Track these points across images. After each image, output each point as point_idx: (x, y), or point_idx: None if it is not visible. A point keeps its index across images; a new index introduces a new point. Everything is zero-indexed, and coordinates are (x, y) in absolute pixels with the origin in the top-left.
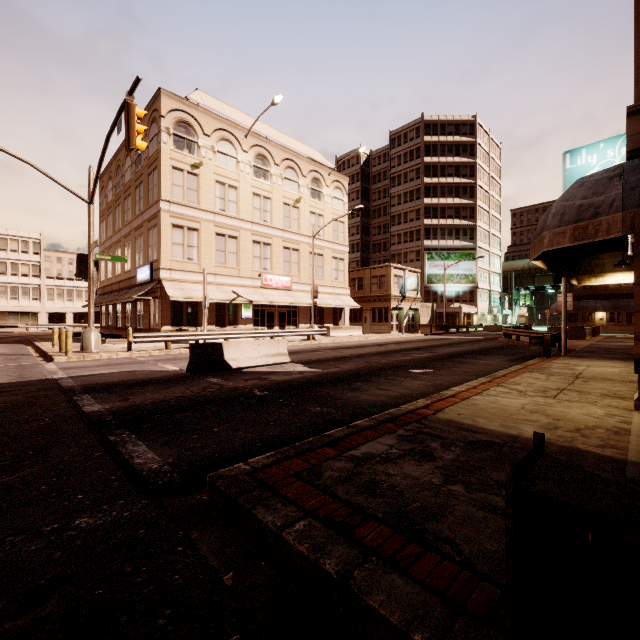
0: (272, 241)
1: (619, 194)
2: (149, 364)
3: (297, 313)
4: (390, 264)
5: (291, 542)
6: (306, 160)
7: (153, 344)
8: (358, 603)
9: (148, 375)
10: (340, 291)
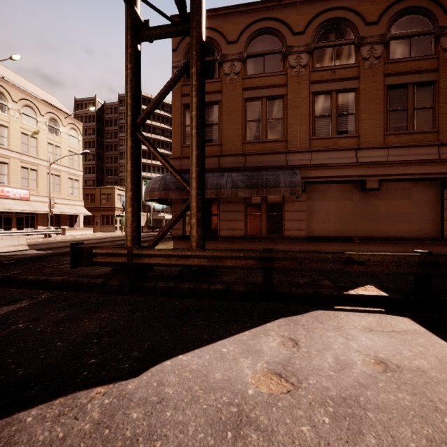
0: (9, 161)
1: (159, 186)
2: None
3: (35, 218)
4: (115, 187)
5: (30, 279)
6: (44, 103)
7: None
8: (48, 282)
9: None
10: (75, 203)
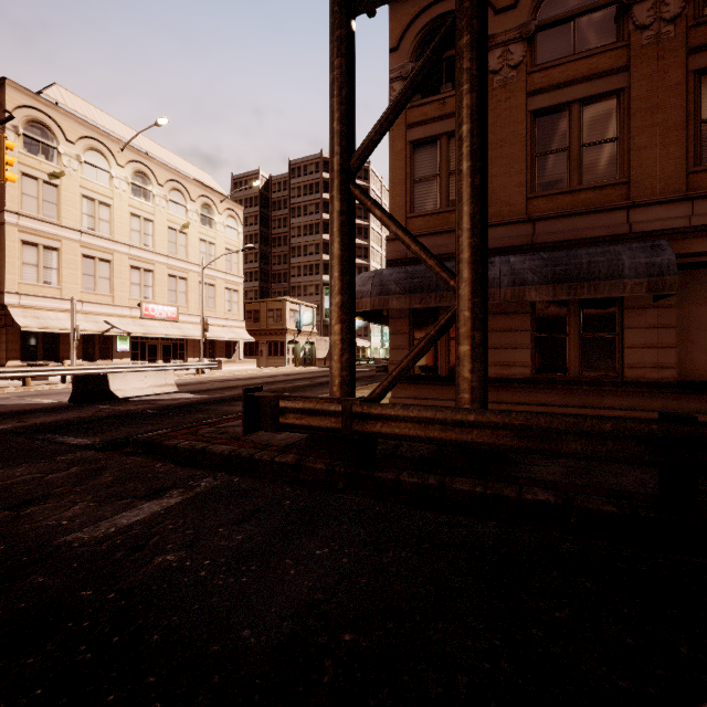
0: (155, 267)
1: (370, 288)
2: (14, 399)
3: (185, 346)
4: (286, 298)
5: (182, 446)
6: (195, 184)
7: None
8: (209, 454)
9: (25, 407)
10: (234, 324)
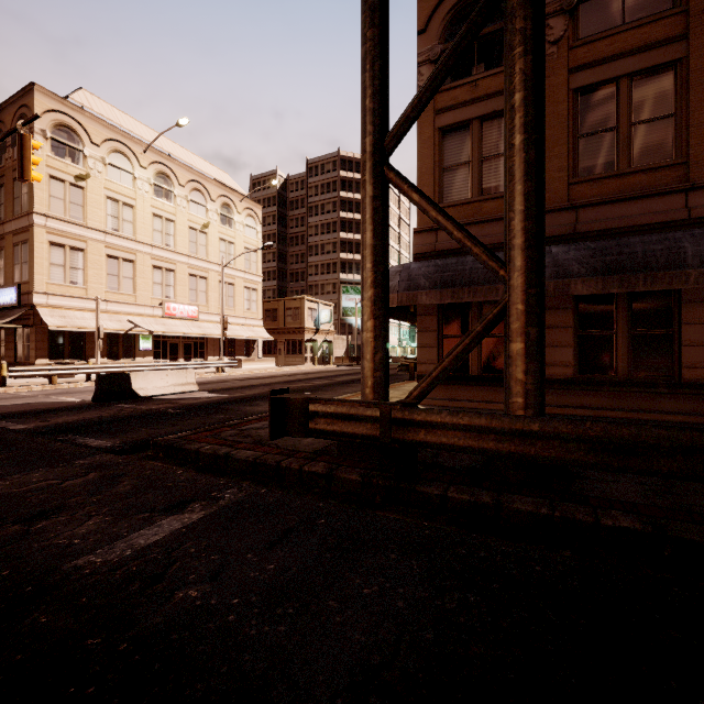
0: (176, 267)
1: (398, 283)
2: (40, 397)
3: (205, 345)
4: (304, 297)
5: (204, 451)
6: (215, 184)
7: (26, 380)
8: (232, 460)
9: (50, 405)
10: (253, 322)
